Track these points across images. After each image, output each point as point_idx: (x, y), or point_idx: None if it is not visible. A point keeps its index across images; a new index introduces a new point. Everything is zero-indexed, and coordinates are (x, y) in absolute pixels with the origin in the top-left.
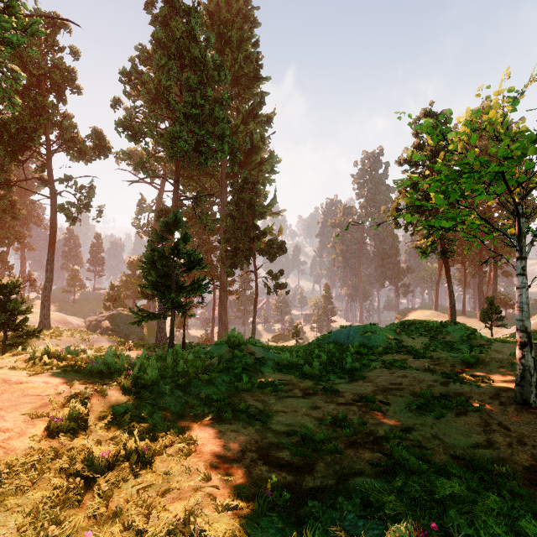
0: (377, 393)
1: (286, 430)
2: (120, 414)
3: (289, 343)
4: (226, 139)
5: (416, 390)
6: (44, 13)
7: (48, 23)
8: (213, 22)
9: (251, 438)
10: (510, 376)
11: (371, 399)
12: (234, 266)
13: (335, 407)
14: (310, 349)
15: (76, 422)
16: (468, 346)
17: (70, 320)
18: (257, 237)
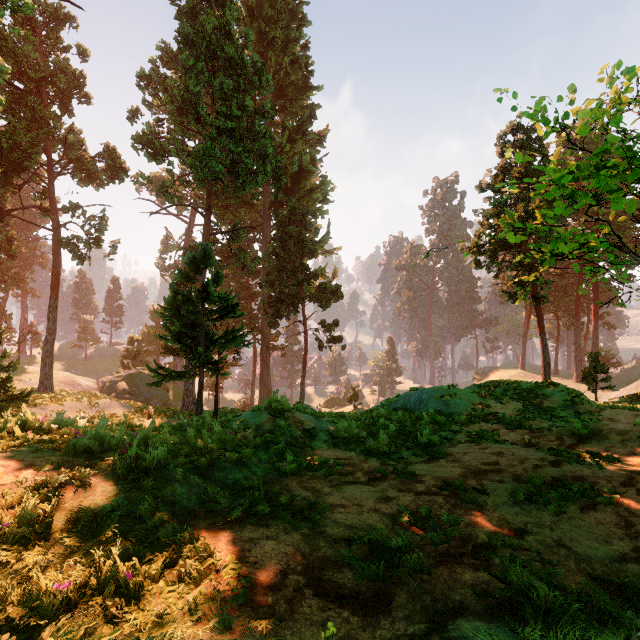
0: (467, 476)
1: (347, 536)
2: (104, 513)
3: (345, 409)
4: (268, 159)
5: (519, 473)
6: (44, 4)
7: (49, 16)
8: (253, 19)
9: (296, 550)
10: (639, 453)
11: (461, 487)
12: (278, 315)
13: (413, 498)
14: (372, 417)
15: (34, 528)
16: (573, 413)
17: (79, 381)
18: (306, 280)
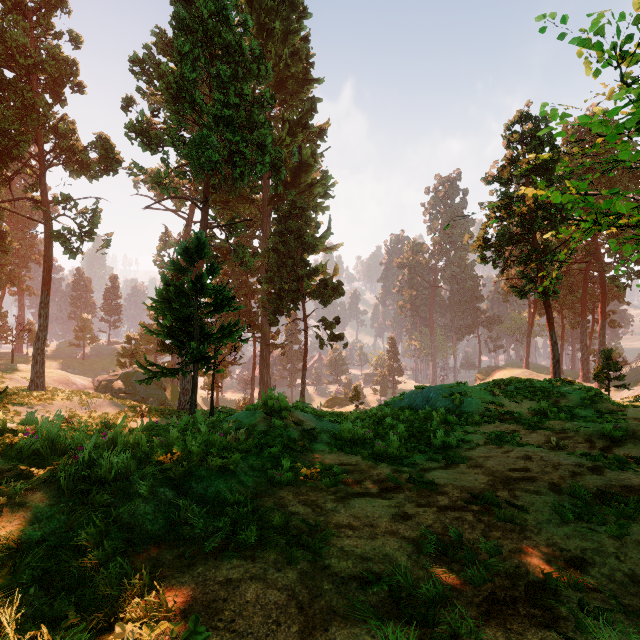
0: (495, 486)
1: (358, 572)
2: (28, 545)
3: (346, 409)
4: (267, 148)
5: (556, 482)
6: None
7: (40, 1)
8: (253, 10)
9: (289, 597)
10: None
11: (494, 500)
12: (278, 312)
13: (436, 515)
14: (377, 416)
15: None
16: (594, 412)
17: (74, 380)
18: (307, 276)
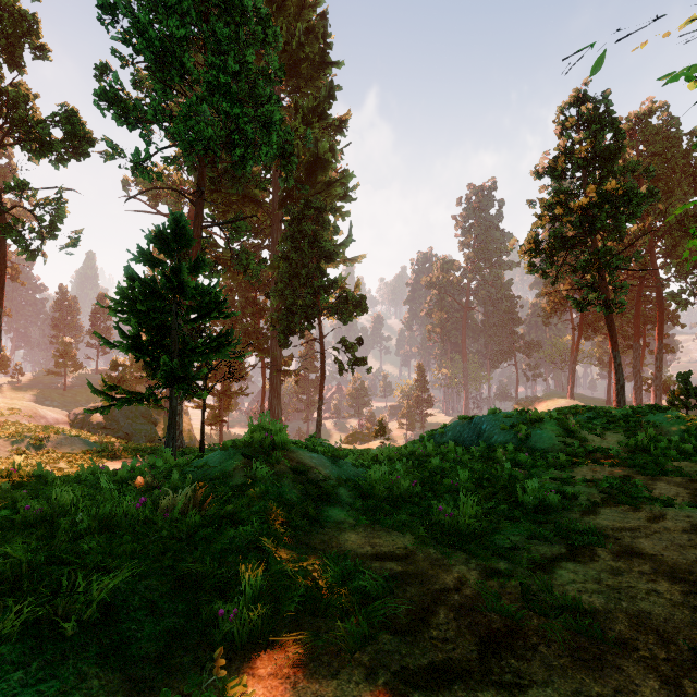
0: None
1: None
2: None
3: (369, 445)
4: (274, 126)
5: None
6: None
7: None
8: None
9: None
10: None
11: None
12: (289, 330)
13: None
14: (416, 456)
15: None
16: None
17: (44, 413)
18: (323, 288)
